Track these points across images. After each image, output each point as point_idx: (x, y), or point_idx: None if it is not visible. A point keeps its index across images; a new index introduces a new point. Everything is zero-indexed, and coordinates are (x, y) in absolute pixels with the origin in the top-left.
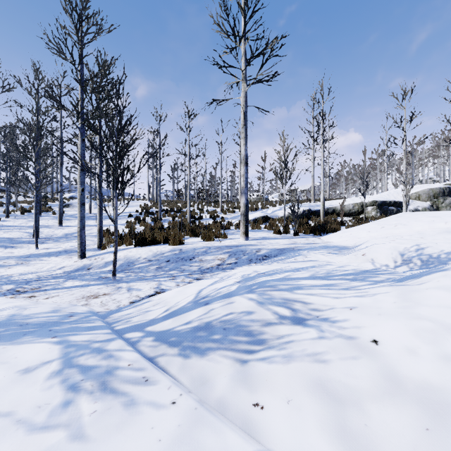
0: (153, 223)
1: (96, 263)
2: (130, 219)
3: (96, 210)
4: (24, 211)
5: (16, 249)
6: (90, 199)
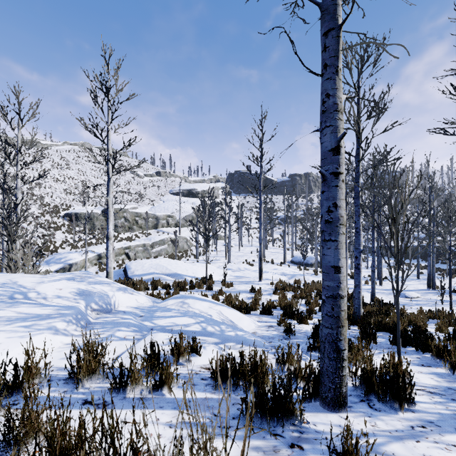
0: None
1: None
2: None
3: None
4: None
5: None
6: None
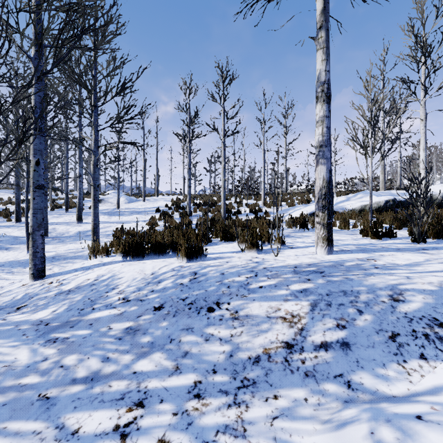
0: (181, 219)
1: (41, 295)
2: (156, 214)
3: (126, 205)
4: (55, 206)
5: (8, 251)
6: (118, 192)
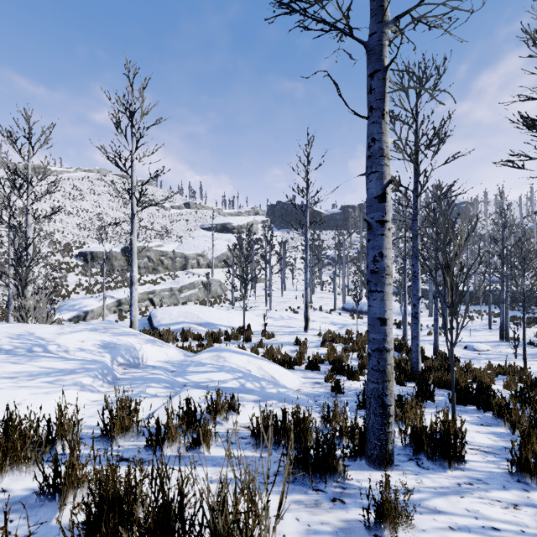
0: None
1: None
2: None
3: None
4: None
5: None
6: None
